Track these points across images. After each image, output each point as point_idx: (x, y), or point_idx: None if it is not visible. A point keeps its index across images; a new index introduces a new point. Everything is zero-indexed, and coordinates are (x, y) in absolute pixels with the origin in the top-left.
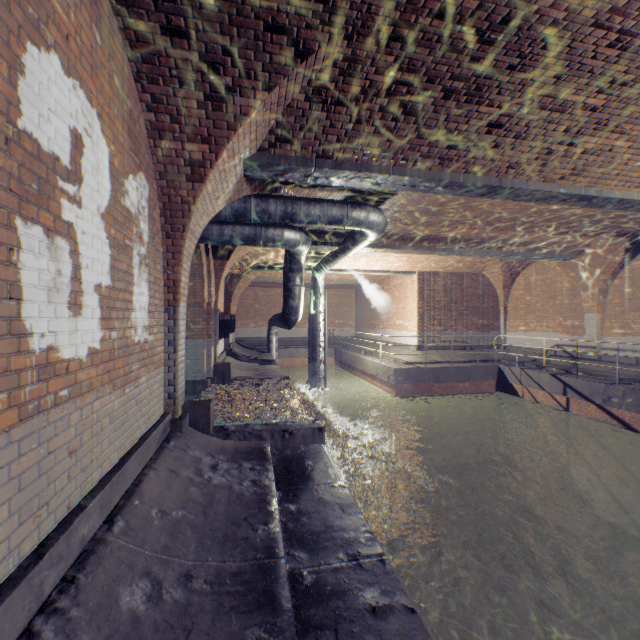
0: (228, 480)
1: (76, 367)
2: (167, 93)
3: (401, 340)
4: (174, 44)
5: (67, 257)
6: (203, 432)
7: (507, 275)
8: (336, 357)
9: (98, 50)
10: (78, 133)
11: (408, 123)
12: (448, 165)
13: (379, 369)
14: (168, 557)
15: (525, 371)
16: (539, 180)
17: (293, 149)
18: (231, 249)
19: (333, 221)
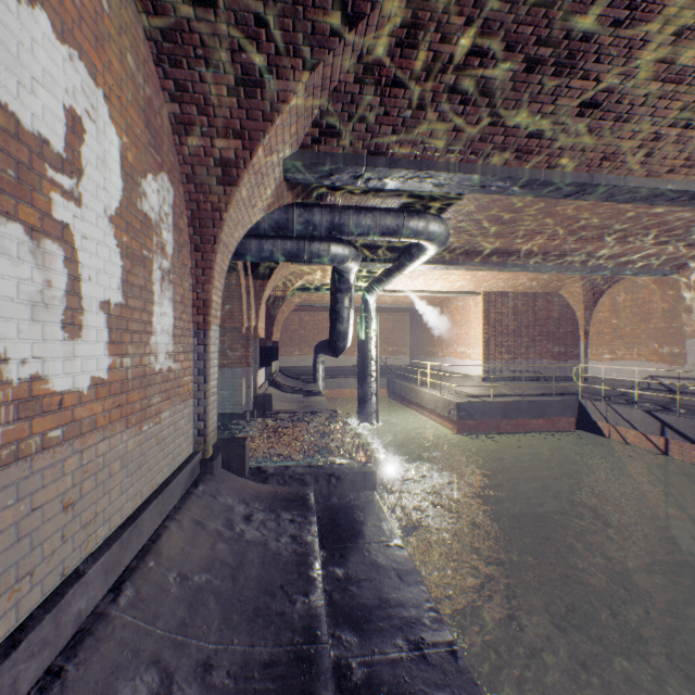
0: (263, 535)
1: (73, 401)
2: (192, 78)
3: (463, 370)
4: (198, 15)
5: (60, 265)
6: (237, 474)
7: (589, 295)
8: (389, 388)
9: (105, 19)
10: (76, 114)
11: (479, 106)
12: (527, 159)
13: (438, 402)
14: (184, 638)
15: (612, 407)
16: (641, 174)
17: (340, 145)
18: (272, 268)
19: (387, 232)
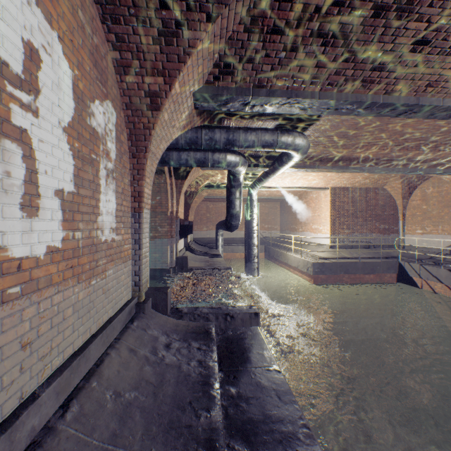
0: (178, 359)
1: (31, 265)
2: (127, 32)
3: (316, 240)
4: None
5: (19, 161)
6: (162, 313)
7: (405, 189)
8: (265, 252)
9: None
10: (34, 47)
11: (336, 47)
12: (369, 87)
13: (299, 262)
14: (113, 448)
15: (424, 267)
16: None
17: (233, 81)
18: (187, 171)
19: (265, 145)
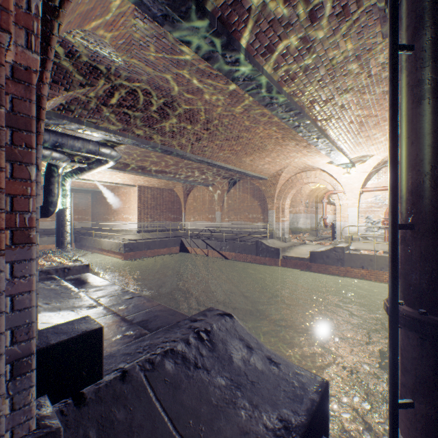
0: (41, 286)
1: None
2: None
3: (127, 227)
4: None
5: None
6: None
7: (186, 192)
8: (77, 242)
9: None
10: None
11: (136, 120)
12: (154, 139)
13: (113, 245)
14: None
15: (193, 240)
16: (191, 153)
17: (73, 115)
18: None
19: (90, 152)
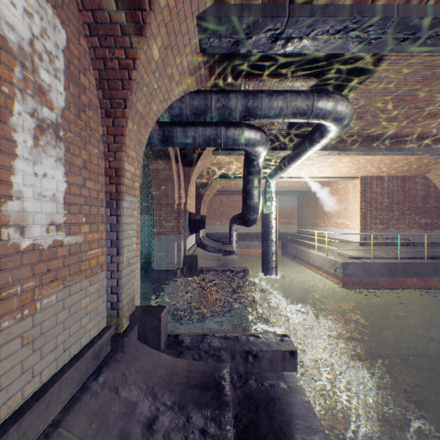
0: None
1: None
2: None
3: (342, 236)
4: None
5: None
6: (152, 347)
7: None
8: (283, 249)
9: None
10: None
11: None
12: None
13: (324, 262)
14: None
15: None
16: None
17: None
18: (197, 157)
19: (296, 113)
